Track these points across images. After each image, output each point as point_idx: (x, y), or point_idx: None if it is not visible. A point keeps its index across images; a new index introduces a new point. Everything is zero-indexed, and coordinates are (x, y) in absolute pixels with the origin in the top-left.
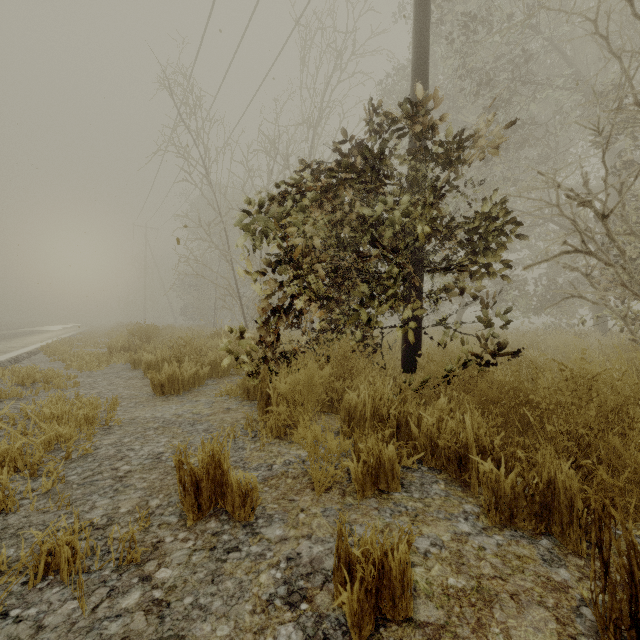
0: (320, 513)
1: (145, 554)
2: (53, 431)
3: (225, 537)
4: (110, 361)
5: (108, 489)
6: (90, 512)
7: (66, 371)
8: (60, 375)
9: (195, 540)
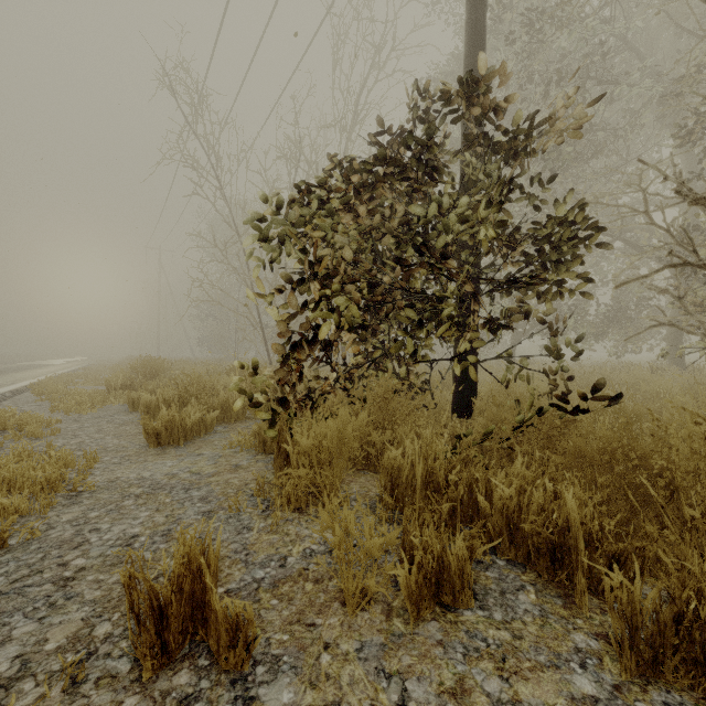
0: (354, 653)
1: None
2: None
3: None
4: (106, 401)
5: (41, 603)
6: None
7: (51, 414)
8: (40, 419)
9: None
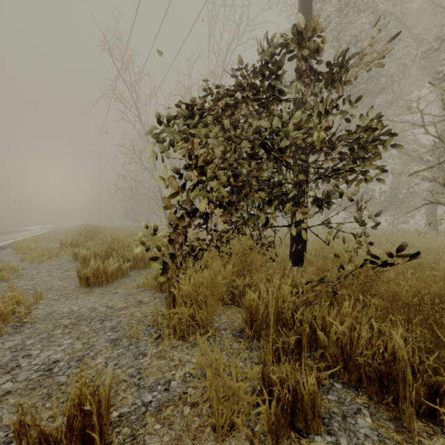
0: None
1: None
2: None
3: None
4: (59, 254)
5: None
6: None
7: (20, 263)
8: (11, 267)
9: None
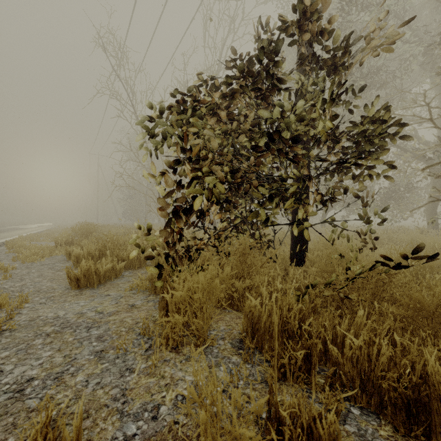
0: None
1: None
2: None
3: None
4: (53, 253)
5: None
6: None
7: (12, 262)
8: (1, 267)
9: None
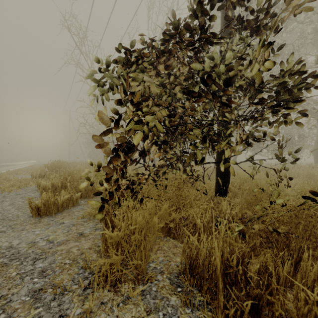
0: None
1: None
2: None
3: None
4: (28, 184)
5: None
6: None
7: None
8: None
9: None
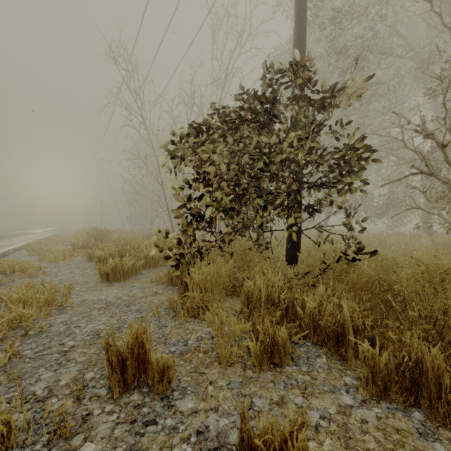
0: (225, 386)
1: (74, 427)
2: (17, 312)
3: (145, 410)
4: (72, 255)
5: (53, 363)
6: (35, 385)
7: (39, 263)
8: (34, 266)
9: (119, 413)
